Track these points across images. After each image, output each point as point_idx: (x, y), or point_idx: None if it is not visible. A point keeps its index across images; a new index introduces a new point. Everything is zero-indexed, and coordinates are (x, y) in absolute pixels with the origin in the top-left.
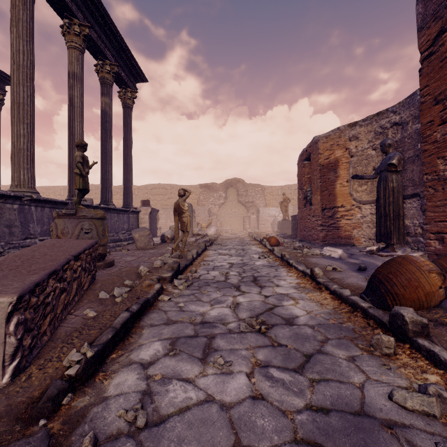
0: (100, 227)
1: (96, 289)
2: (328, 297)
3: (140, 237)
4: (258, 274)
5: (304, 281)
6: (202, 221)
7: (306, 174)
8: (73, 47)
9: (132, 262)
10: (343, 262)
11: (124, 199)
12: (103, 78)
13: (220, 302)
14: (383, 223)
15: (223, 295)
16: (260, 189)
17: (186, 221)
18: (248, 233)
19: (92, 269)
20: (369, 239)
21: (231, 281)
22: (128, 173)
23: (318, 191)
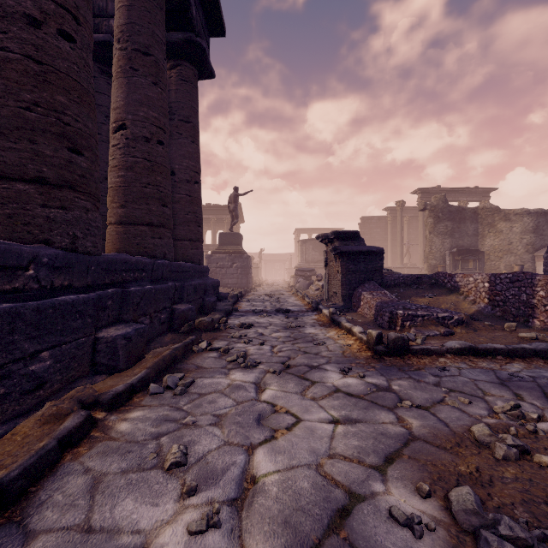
0: None
1: None
2: None
3: None
4: None
5: None
6: None
7: None
8: None
9: None
10: None
11: None
12: None
13: None
14: None
15: None
16: None
17: None
18: None
19: None
20: None
21: None
22: None
23: None
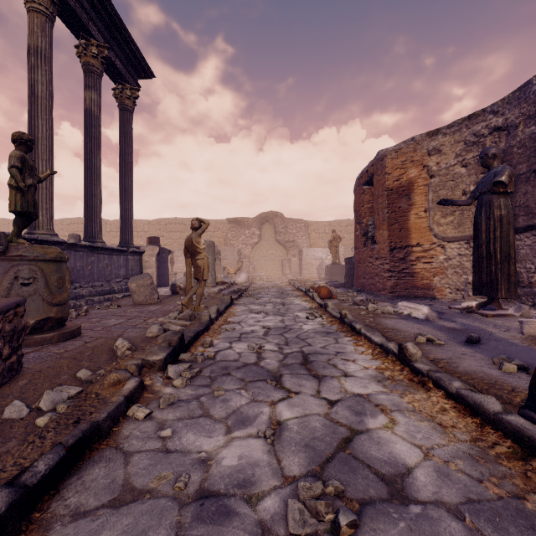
0: (54, 274)
1: (11, 394)
2: (448, 407)
3: (139, 288)
4: (309, 349)
5: (387, 364)
6: (231, 265)
7: (366, 203)
8: (36, 9)
9: (113, 329)
10: (436, 328)
11: (121, 235)
12: (87, 64)
13: (245, 420)
14: (485, 268)
15: (251, 399)
16: (303, 225)
17: (201, 265)
18: (289, 280)
19: (5, 356)
20: (456, 290)
21: (267, 365)
22: (126, 200)
23: (384, 225)
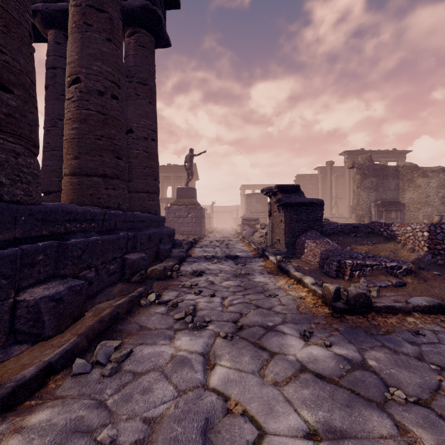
0: None
1: None
2: None
3: None
4: None
5: None
6: None
7: None
8: None
9: None
10: None
11: None
12: None
13: None
14: None
15: None
16: None
17: None
18: None
19: None
20: None
21: None
22: None
23: None
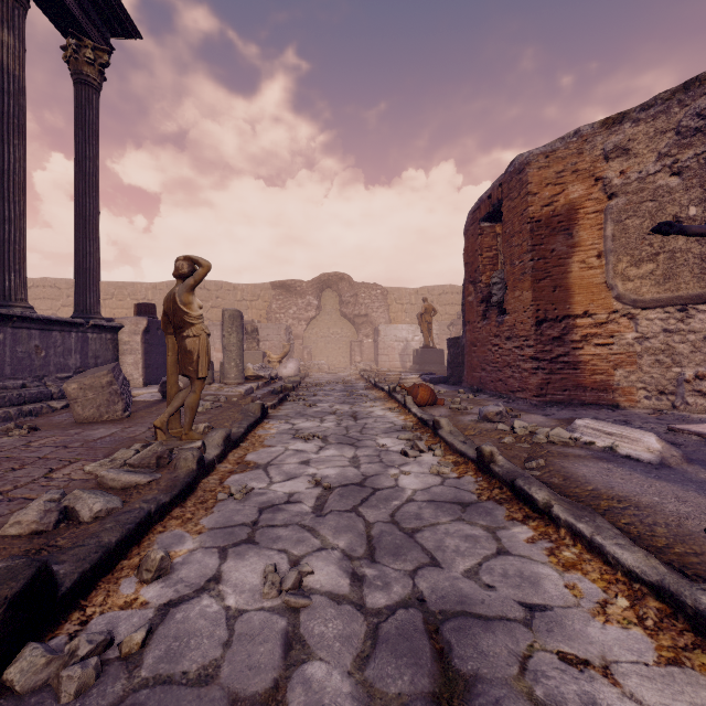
0: None
1: None
2: None
3: (83, 392)
4: (438, 590)
5: None
6: (275, 350)
7: (485, 249)
8: None
9: None
10: None
11: (77, 297)
12: None
13: None
14: None
15: None
16: (380, 293)
17: (194, 349)
18: (361, 372)
19: None
20: (658, 394)
21: None
22: (86, 237)
23: (525, 281)
